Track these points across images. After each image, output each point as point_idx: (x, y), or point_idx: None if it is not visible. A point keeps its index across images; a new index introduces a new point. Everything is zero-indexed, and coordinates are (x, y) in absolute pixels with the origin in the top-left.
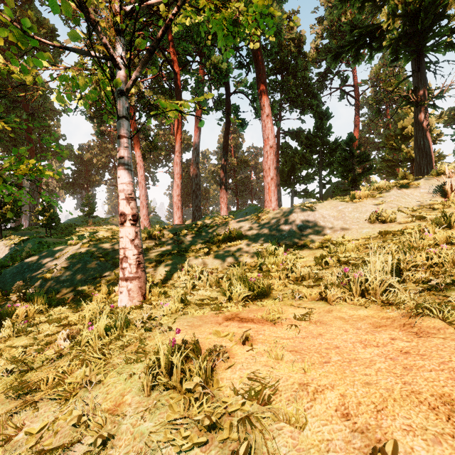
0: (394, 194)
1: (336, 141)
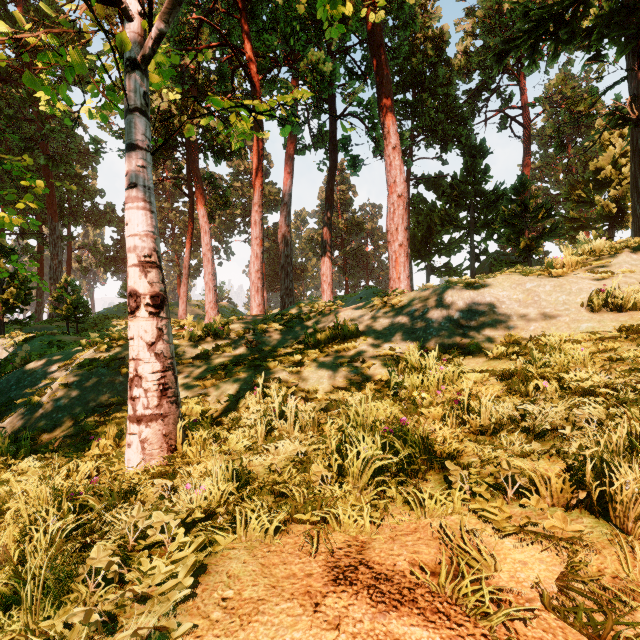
0: (626, 261)
1: (497, 190)
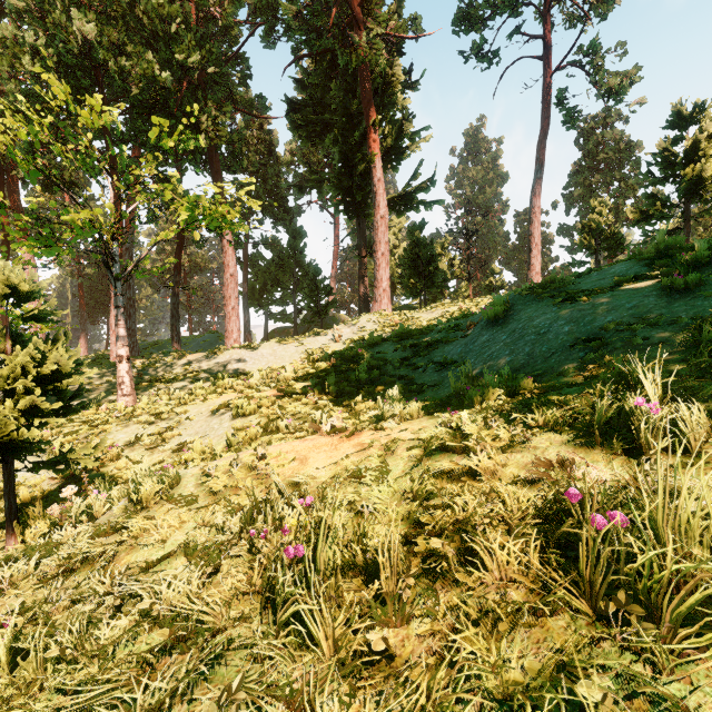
0: (310, 339)
1: (311, 265)
